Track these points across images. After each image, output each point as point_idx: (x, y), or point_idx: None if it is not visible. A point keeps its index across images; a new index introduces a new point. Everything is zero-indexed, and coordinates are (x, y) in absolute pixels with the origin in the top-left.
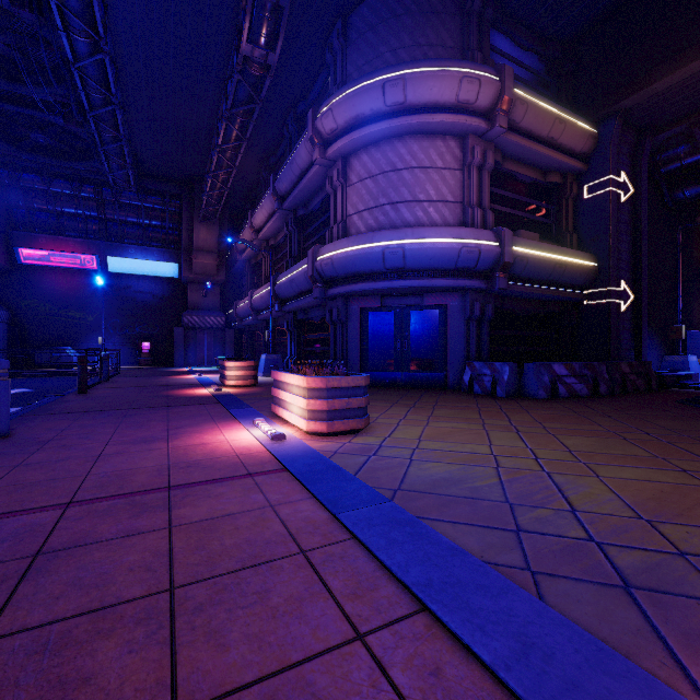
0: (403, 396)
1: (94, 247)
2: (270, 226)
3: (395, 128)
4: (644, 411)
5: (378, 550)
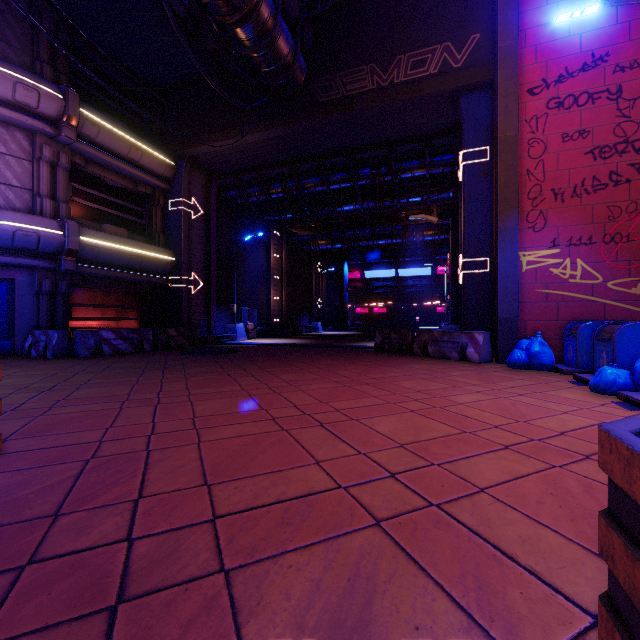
0: None
1: None
2: None
3: None
4: (134, 359)
5: None
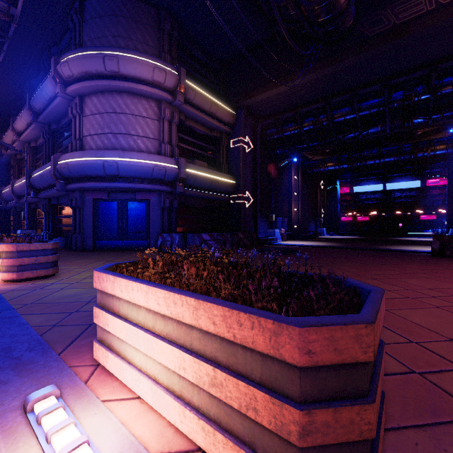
0: (114, 255)
1: None
2: (29, 132)
3: (113, 86)
4: None
5: None
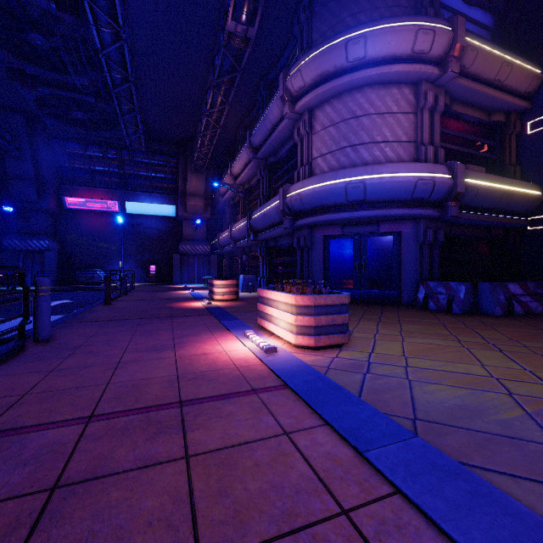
0: (365, 311)
1: (116, 195)
2: (246, 173)
3: (355, 81)
4: None
5: (444, 521)
